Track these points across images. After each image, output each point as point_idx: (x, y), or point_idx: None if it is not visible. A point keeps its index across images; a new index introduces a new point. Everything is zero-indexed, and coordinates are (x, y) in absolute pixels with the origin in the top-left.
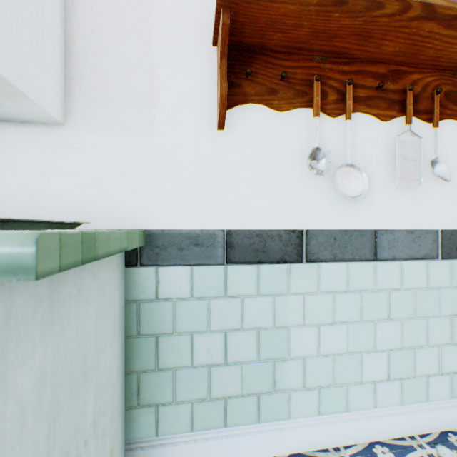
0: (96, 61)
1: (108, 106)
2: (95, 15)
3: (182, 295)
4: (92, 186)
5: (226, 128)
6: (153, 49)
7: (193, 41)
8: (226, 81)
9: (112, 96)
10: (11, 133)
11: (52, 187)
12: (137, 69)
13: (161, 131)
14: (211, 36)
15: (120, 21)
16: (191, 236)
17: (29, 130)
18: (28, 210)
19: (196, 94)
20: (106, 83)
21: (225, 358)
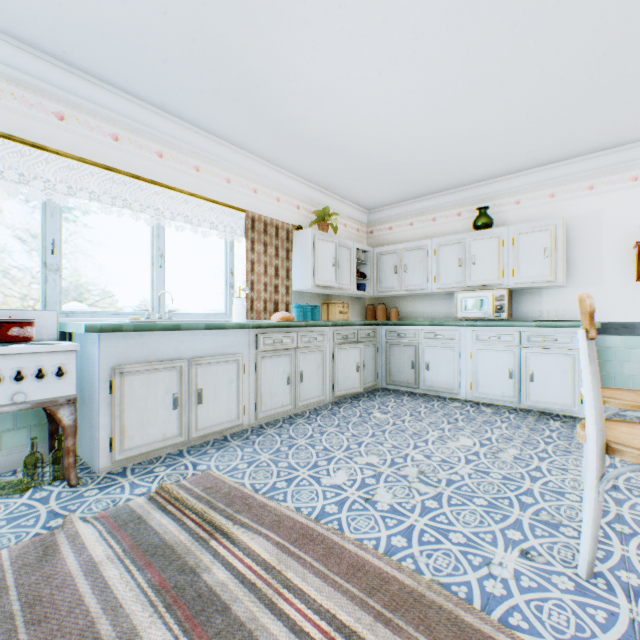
0: (577, 264)
1: (581, 278)
2: (576, 248)
3: (616, 347)
4: (575, 307)
5: (639, 280)
6: (602, 255)
7: (622, 248)
8: (639, 267)
9: (583, 275)
10: (545, 292)
11: (559, 308)
12: (594, 264)
13: (605, 285)
14: (631, 245)
15: (586, 248)
16: (621, 324)
17: (551, 290)
18: (551, 315)
19: (623, 269)
20: (580, 271)
21: (639, 374)
